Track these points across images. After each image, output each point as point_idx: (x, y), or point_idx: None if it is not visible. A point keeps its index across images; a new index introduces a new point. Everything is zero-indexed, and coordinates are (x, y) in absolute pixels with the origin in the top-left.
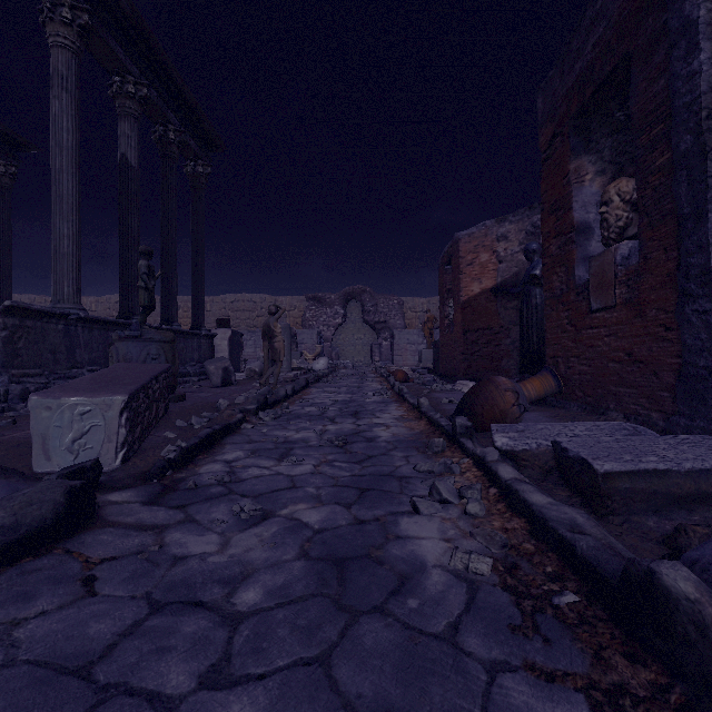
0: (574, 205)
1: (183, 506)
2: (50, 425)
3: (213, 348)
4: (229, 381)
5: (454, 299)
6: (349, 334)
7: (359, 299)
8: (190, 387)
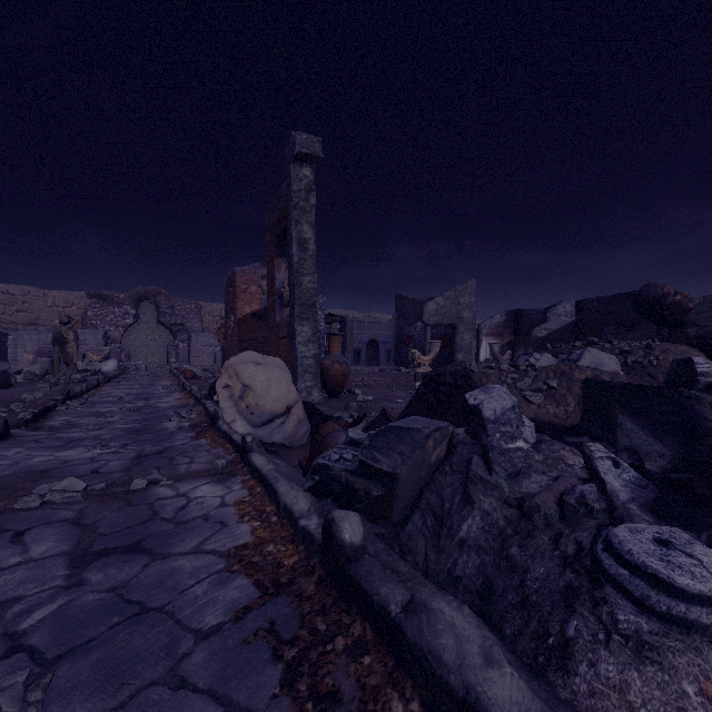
0: (276, 282)
1: (53, 431)
2: None
3: None
4: (9, 383)
5: (234, 316)
6: (142, 335)
7: (154, 300)
8: None
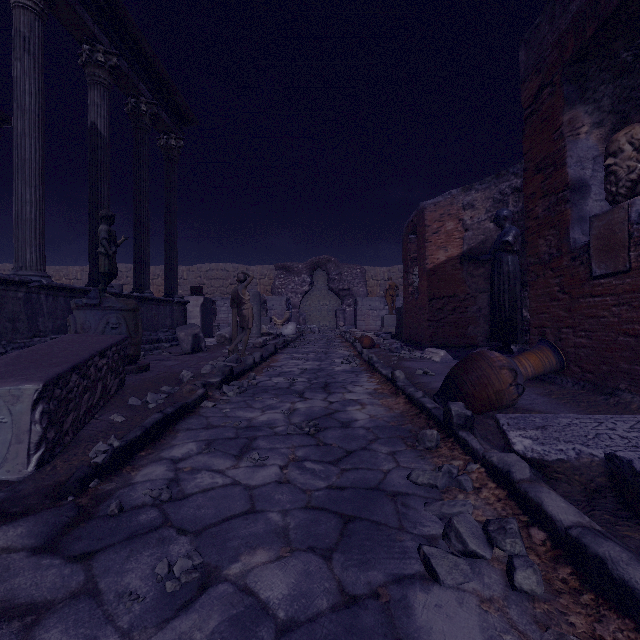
0: (568, 160)
1: (89, 555)
2: None
3: (185, 315)
4: (199, 347)
5: (419, 267)
6: (316, 300)
7: (325, 268)
8: (160, 354)
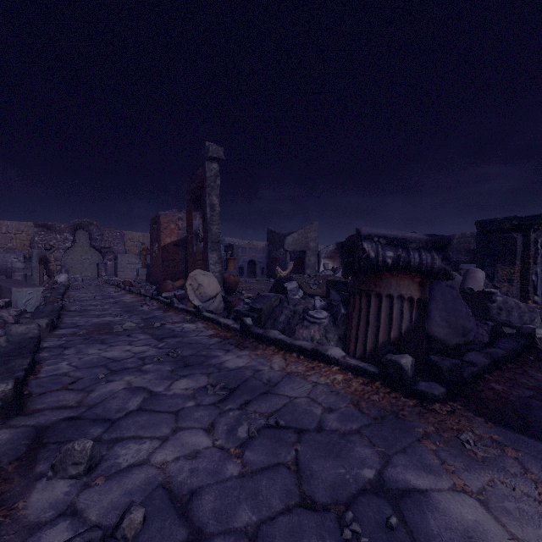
0: (194, 226)
1: (80, 312)
2: (19, 297)
3: None
4: None
5: (158, 244)
6: (78, 255)
7: (87, 229)
8: None
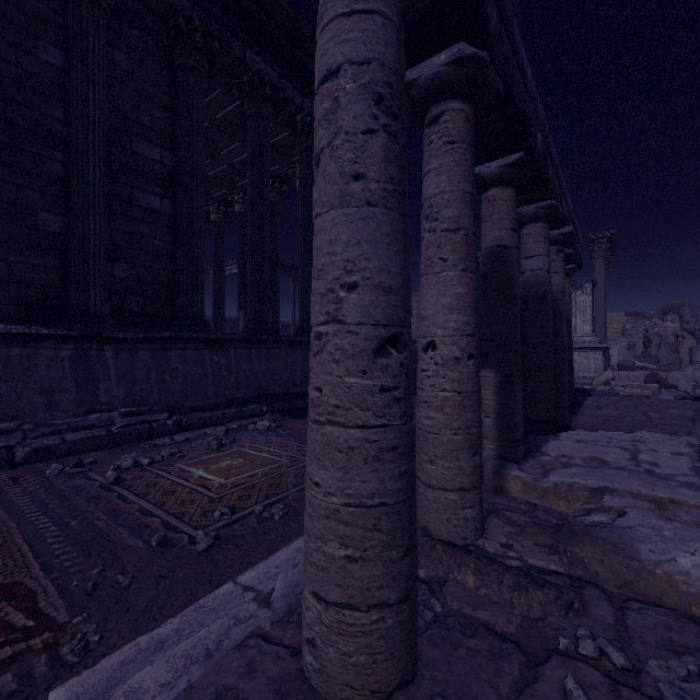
0: None
1: None
2: None
3: (609, 355)
4: None
5: None
6: None
7: (677, 312)
8: None
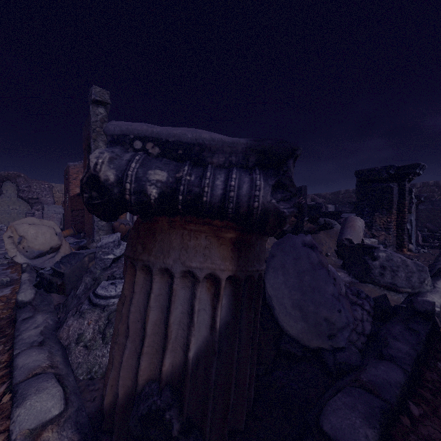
0: None
1: None
2: None
3: None
4: None
5: (68, 194)
6: (5, 205)
7: (15, 181)
8: None
